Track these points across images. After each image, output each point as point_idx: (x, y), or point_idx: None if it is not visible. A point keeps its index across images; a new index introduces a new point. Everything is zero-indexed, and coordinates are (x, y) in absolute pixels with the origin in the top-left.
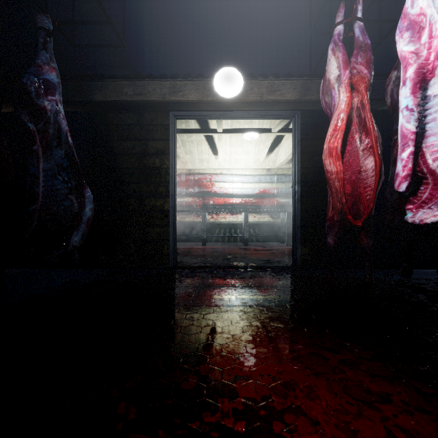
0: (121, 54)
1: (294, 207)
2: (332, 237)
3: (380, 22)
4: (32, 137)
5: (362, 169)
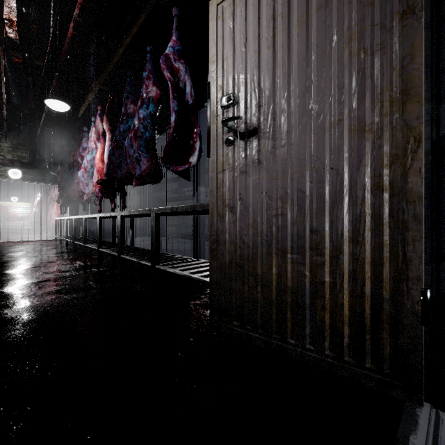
0: None
1: None
2: (31, 225)
3: None
4: None
5: None
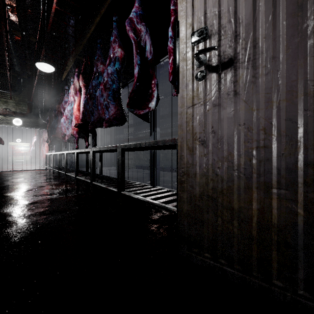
0: None
1: None
2: (30, 158)
3: None
4: None
5: None
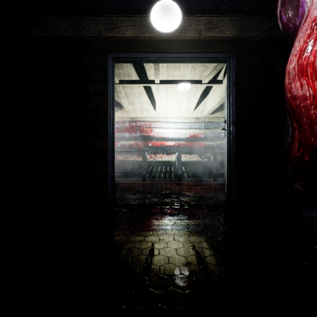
0: None
1: (229, 146)
2: (300, 181)
3: None
4: None
5: None
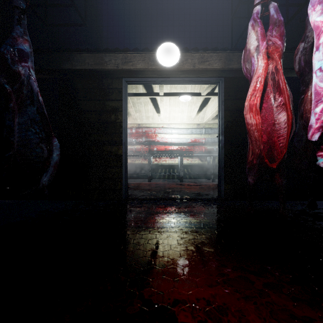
0: (84, 33)
1: (219, 152)
2: (252, 176)
3: (288, 6)
4: (8, 95)
5: (276, 121)
